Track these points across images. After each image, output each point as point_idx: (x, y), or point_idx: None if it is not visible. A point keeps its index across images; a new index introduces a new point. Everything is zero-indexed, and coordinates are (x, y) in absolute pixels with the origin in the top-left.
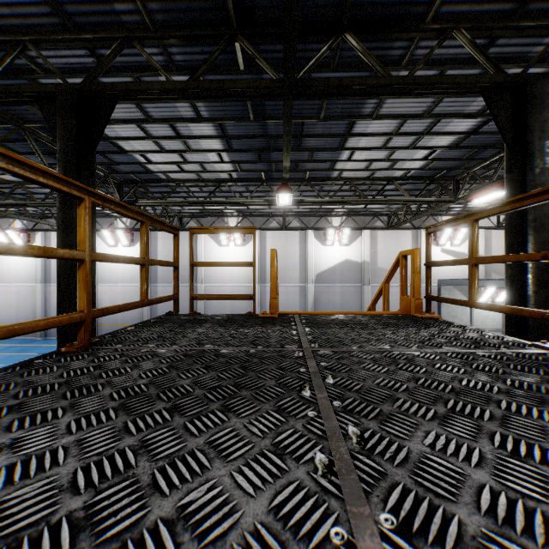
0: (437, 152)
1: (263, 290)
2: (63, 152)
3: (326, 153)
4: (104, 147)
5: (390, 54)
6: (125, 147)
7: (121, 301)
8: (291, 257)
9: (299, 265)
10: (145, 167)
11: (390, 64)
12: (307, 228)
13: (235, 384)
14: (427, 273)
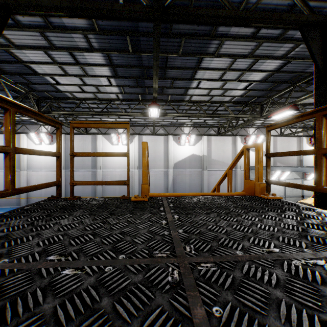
0: (252, 84)
1: (141, 173)
2: None
3: (182, 82)
4: (21, 69)
5: (232, 1)
6: (38, 70)
7: (44, 181)
8: (158, 152)
9: (164, 157)
10: (55, 87)
11: None
12: (168, 134)
13: None
14: (267, 162)
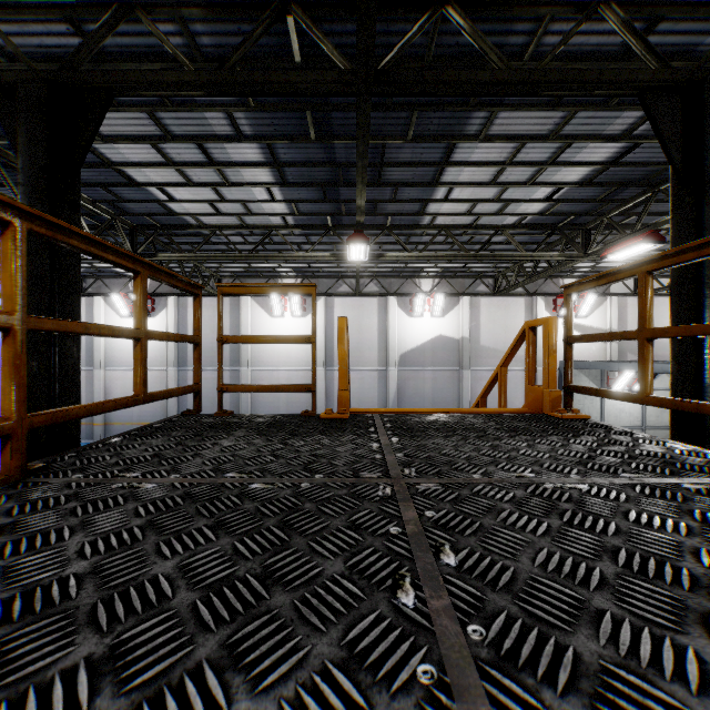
0: (563, 190)
1: (330, 376)
2: (28, 171)
3: (415, 189)
4: (106, 176)
5: (508, 43)
6: (137, 177)
7: None
8: (367, 332)
9: (378, 342)
10: (166, 207)
11: (508, 59)
12: (388, 294)
13: (263, 573)
14: (567, 352)
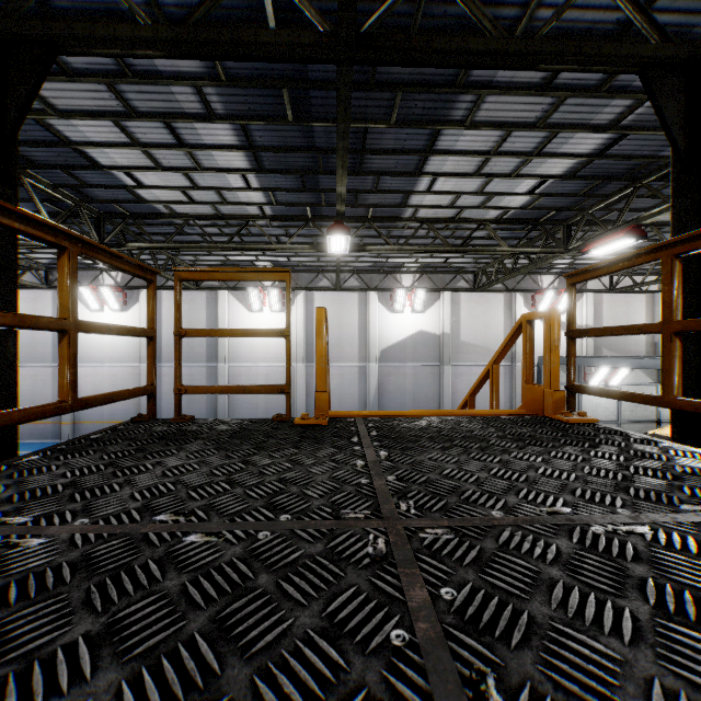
0: (546, 183)
1: (310, 371)
2: None
3: (397, 179)
4: (66, 158)
5: (500, 16)
6: (100, 159)
7: (109, 388)
8: (347, 328)
9: (358, 338)
10: (135, 194)
11: None
12: (369, 289)
13: None
14: (570, 348)
